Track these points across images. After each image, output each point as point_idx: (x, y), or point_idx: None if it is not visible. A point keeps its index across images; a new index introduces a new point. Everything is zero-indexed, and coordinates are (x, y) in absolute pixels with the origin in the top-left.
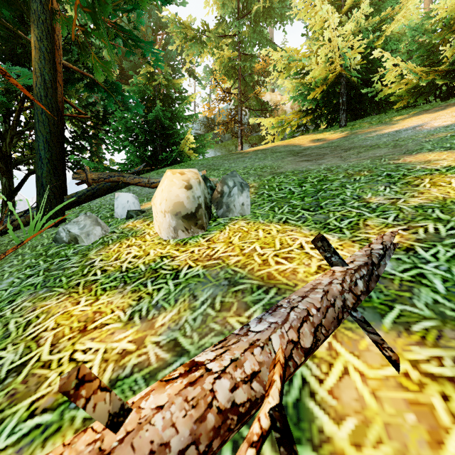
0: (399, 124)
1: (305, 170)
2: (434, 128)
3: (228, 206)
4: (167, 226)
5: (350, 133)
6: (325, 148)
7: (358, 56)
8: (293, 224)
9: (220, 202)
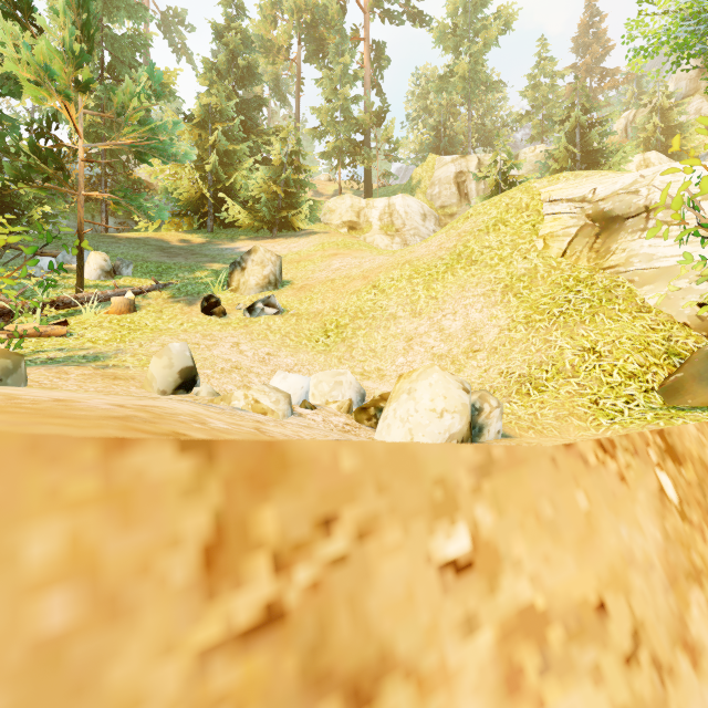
0: (235, 244)
1: (163, 262)
2: (239, 252)
3: (122, 271)
4: (97, 274)
5: (209, 241)
6: (184, 250)
7: (209, 193)
8: (150, 279)
9: (118, 269)
